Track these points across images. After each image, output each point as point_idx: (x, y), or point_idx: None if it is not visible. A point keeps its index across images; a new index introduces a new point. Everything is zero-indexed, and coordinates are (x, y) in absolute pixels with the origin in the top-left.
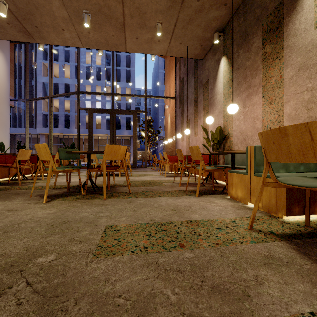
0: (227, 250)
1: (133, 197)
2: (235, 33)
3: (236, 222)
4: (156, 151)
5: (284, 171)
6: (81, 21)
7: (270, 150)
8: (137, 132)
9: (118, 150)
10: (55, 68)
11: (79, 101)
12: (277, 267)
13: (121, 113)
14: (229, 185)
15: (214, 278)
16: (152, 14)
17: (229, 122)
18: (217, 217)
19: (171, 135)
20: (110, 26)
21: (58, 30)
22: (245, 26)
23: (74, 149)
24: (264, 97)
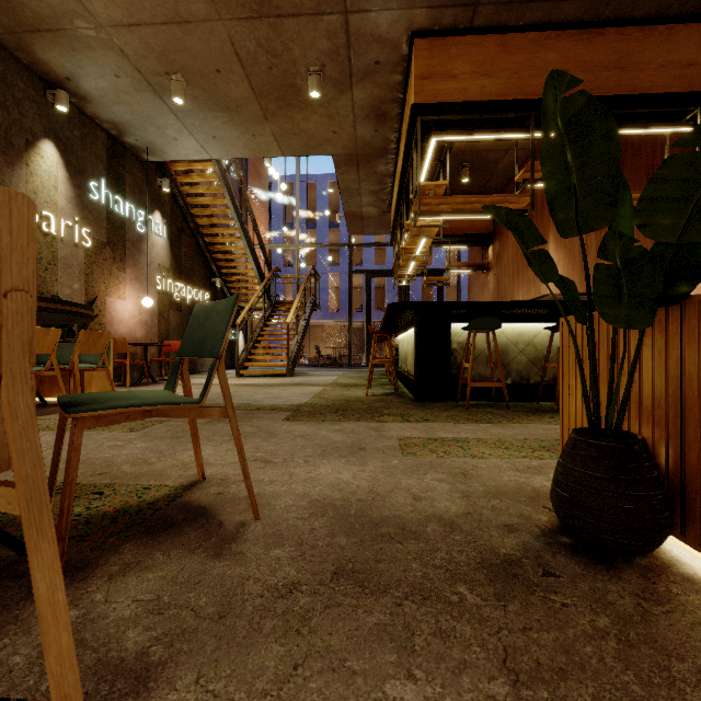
0: None
1: None
2: None
3: None
4: None
5: None
6: None
7: None
8: None
9: None
10: None
11: None
12: None
13: None
14: None
15: None
16: None
17: None
18: None
19: None
20: None
21: None
22: None
23: None
24: None
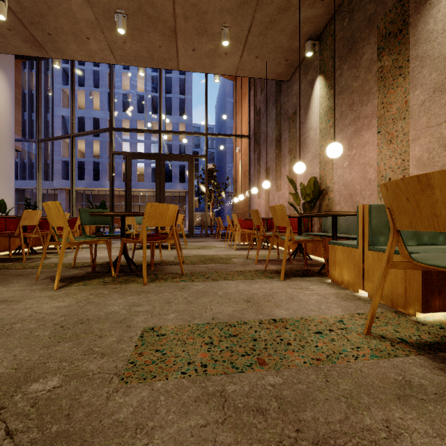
0: (334, 372)
1: (187, 281)
2: (336, 41)
3: (343, 321)
4: (221, 212)
5: (414, 243)
6: (113, 25)
7: (400, 212)
8: (195, 187)
9: (165, 211)
10: (79, 96)
11: (112, 142)
12: (419, 403)
13: (171, 158)
14: (329, 264)
15: (317, 425)
16: (215, 14)
17: (327, 171)
18: (314, 313)
19: (242, 190)
20: (155, 32)
21: (81, 39)
22: (351, 31)
23: (102, 210)
24: (381, 134)
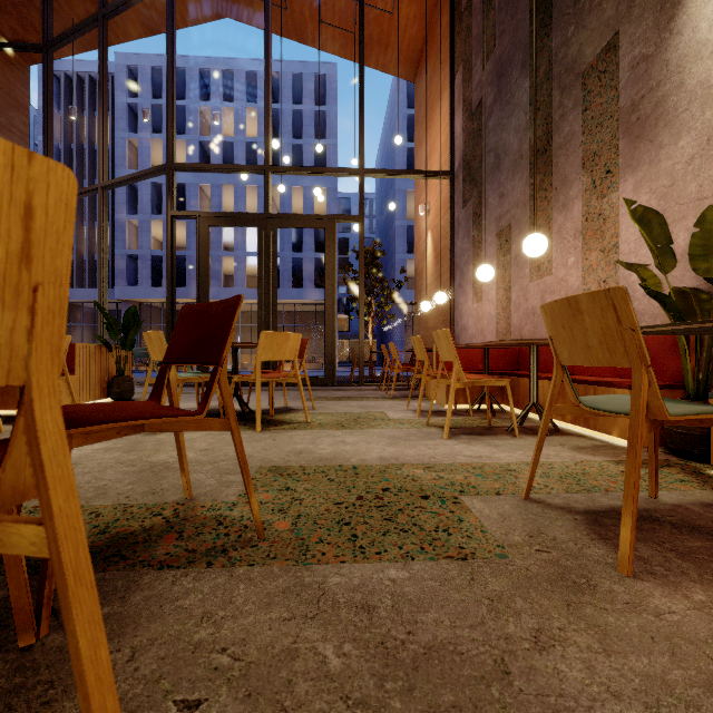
0: None
1: None
2: None
3: None
4: (387, 339)
5: None
6: None
7: None
8: (342, 297)
9: None
10: (155, 150)
11: (172, 193)
12: None
13: (289, 223)
14: None
15: None
16: None
17: None
18: None
19: (434, 289)
20: None
21: None
22: None
23: None
24: None
